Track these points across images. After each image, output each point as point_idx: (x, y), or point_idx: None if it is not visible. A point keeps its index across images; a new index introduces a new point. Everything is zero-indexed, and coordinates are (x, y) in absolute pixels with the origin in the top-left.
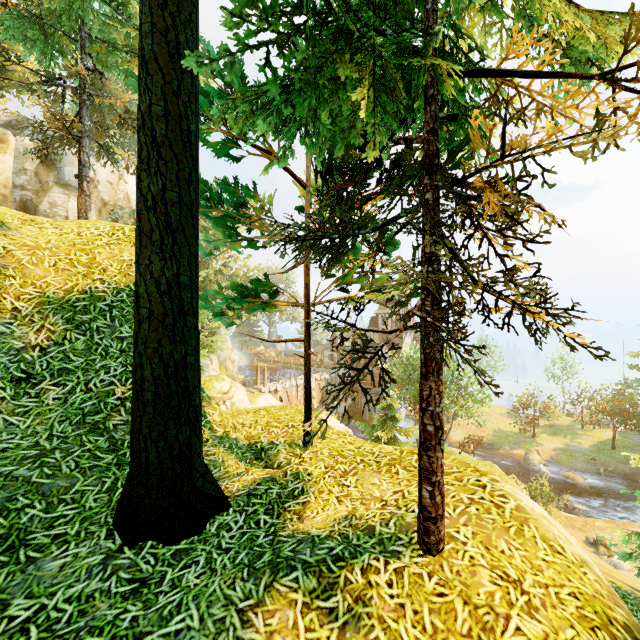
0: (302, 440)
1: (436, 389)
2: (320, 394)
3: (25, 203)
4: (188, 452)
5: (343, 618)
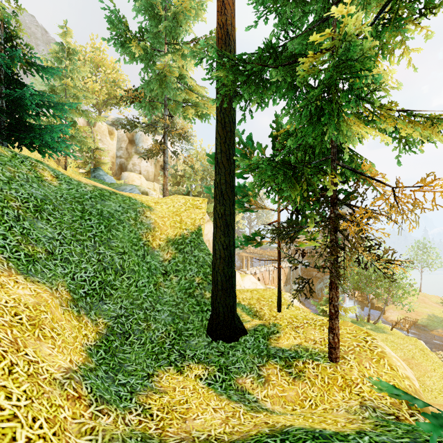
0: (276, 309)
1: (335, 295)
2: (285, 277)
3: (121, 165)
4: (233, 309)
5: (294, 375)
